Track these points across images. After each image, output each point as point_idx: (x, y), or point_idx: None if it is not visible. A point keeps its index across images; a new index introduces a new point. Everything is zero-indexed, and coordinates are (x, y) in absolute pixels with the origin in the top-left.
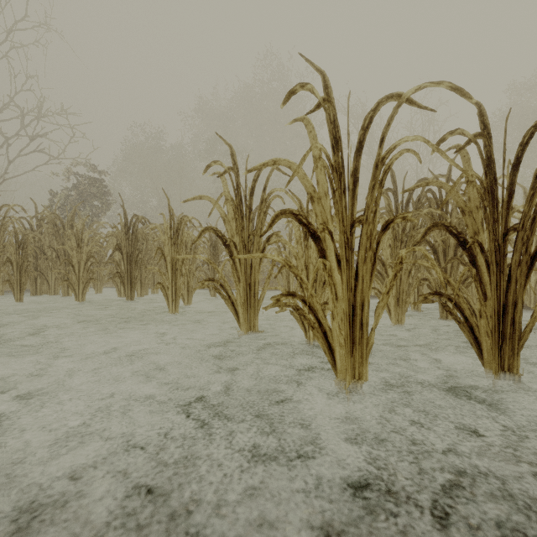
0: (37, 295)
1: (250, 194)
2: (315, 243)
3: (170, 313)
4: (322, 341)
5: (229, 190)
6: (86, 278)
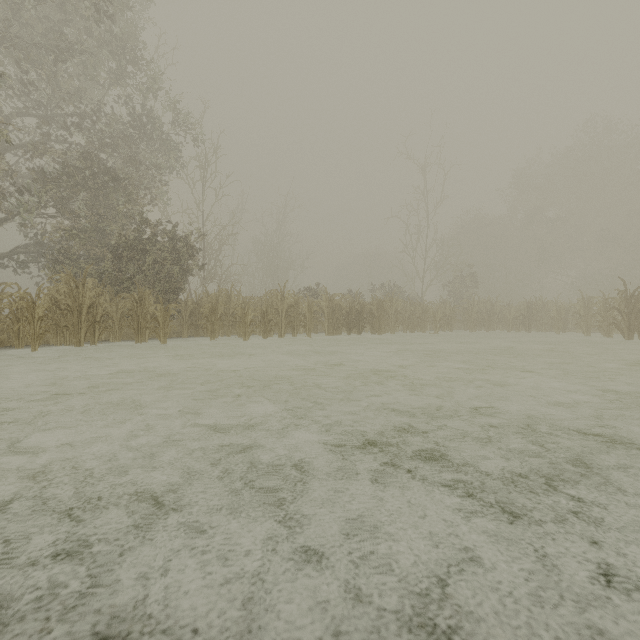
0: (479, 331)
1: (587, 304)
2: (602, 318)
3: (556, 334)
4: (603, 332)
5: (581, 303)
6: (512, 324)
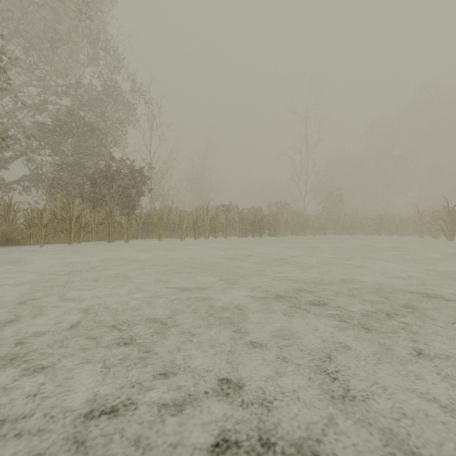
0: (345, 235)
1: (421, 215)
2: (431, 225)
3: (399, 237)
4: (432, 235)
5: (417, 215)
6: (368, 230)
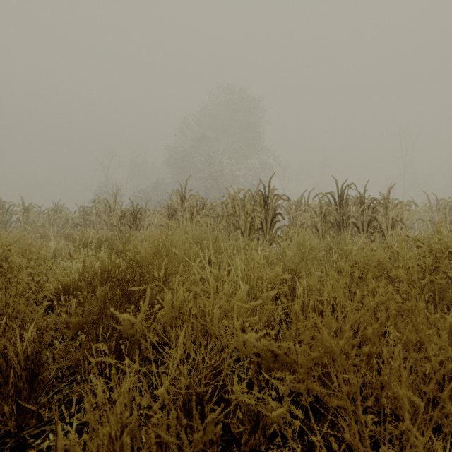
0: None
1: None
2: None
3: None
4: None
5: None
6: None
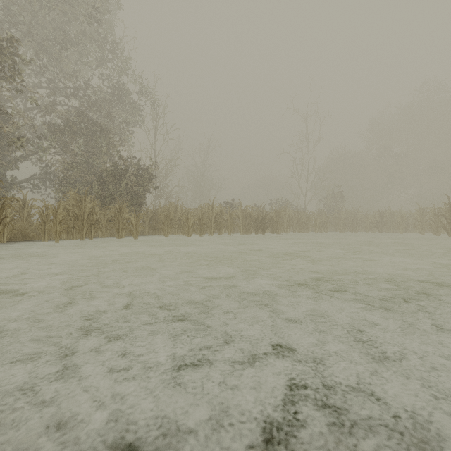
0: (346, 232)
1: (422, 212)
2: (433, 222)
3: (400, 234)
4: (434, 232)
5: (418, 212)
6: (369, 227)
